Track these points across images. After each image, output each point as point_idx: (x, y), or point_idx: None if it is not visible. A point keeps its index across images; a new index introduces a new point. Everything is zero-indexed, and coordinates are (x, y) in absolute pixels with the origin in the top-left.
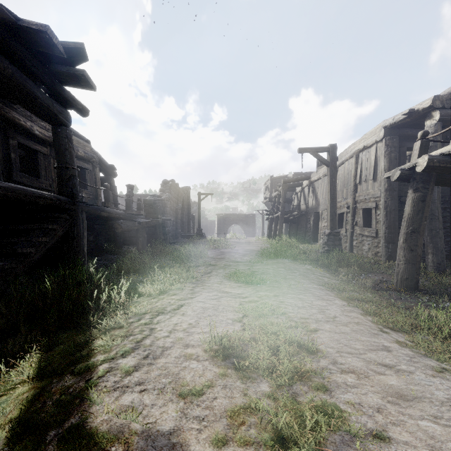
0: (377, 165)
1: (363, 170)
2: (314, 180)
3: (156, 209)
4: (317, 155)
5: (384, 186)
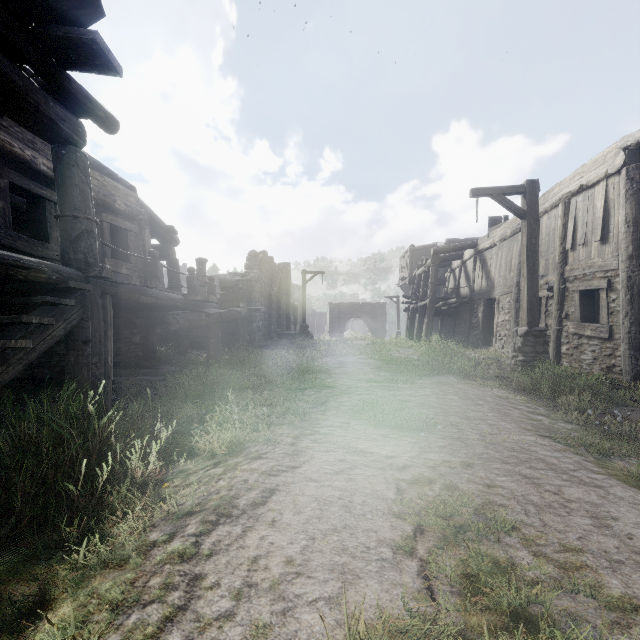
0: (608, 215)
1: (579, 227)
2: (484, 247)
3: (238, 294)
4: (504, 200)
5: (626, 250)
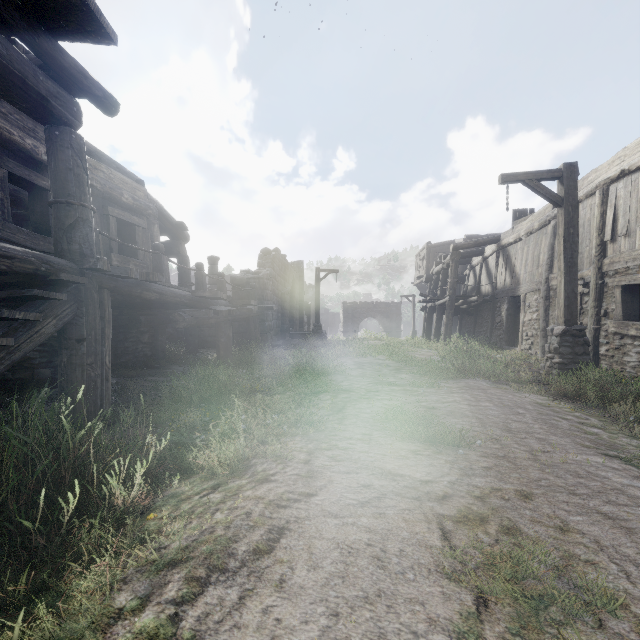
0: None
1: (619, 216)
2: (508, 242)
3: (250, 292)
4: (538, 185)
5: None
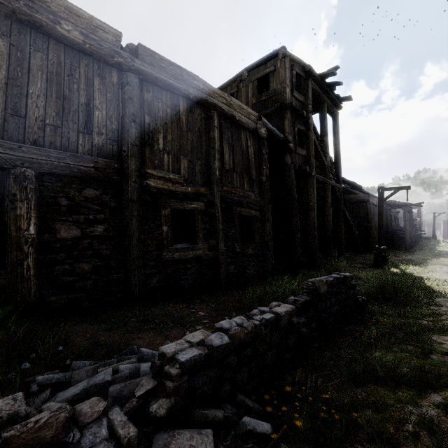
0: None
1: None
2: None
3: (418, 227)
4: None
5: None
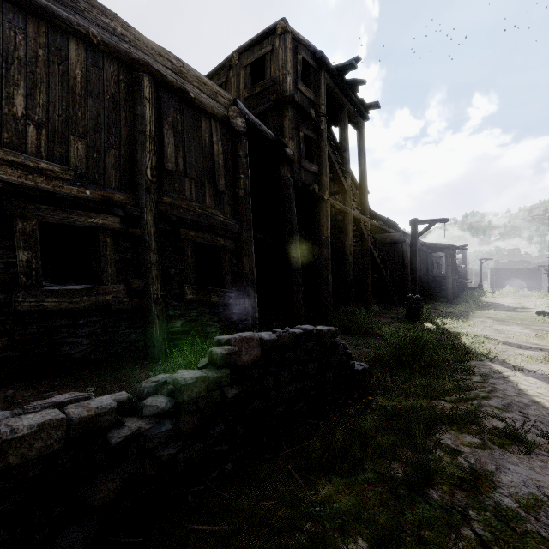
0: None
1: None
2: None
3: (463, 275)
4: None
5: None
